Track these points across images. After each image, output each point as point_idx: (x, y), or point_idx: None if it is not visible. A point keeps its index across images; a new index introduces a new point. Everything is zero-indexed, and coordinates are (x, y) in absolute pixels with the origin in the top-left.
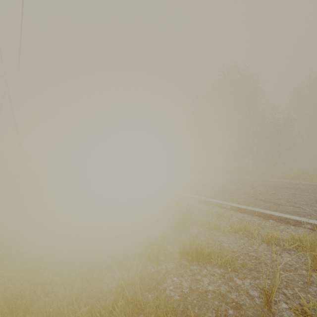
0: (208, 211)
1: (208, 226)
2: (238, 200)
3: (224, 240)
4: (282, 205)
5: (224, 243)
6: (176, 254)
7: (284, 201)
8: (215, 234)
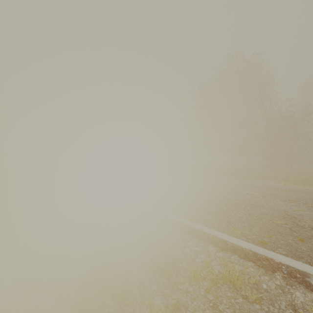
0: None
1: None
2: None
3: None
4: None
5: None
6: None
7: None
8: None
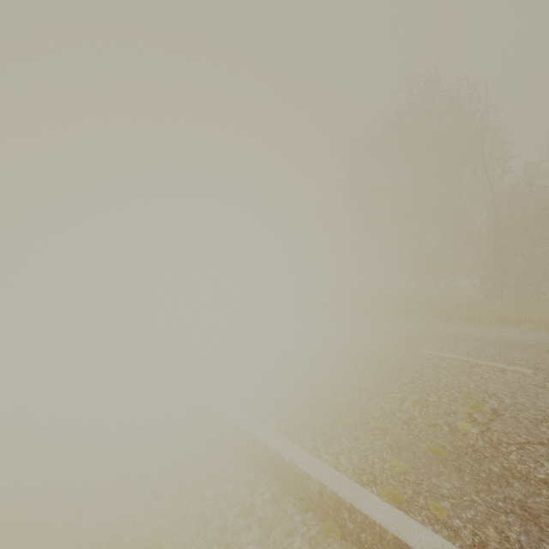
0: None
1: None
2: None
3: None
4: None
5: None
6: None
7: None
8: None
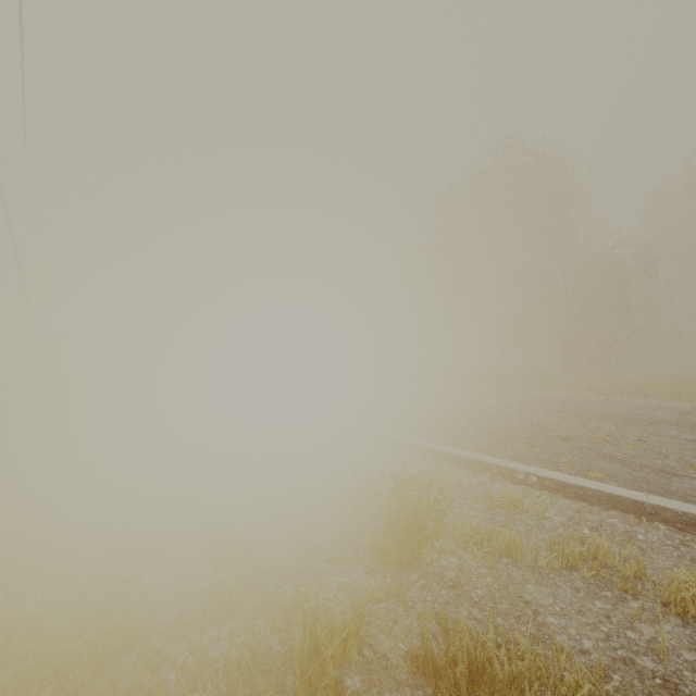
0: (480, 492)
1: (489, 549)
2: (556, 459)
3: (544, 600)
4: (677, 475)
5: (546, 613)
6: (400, 666)
7: (678, 464)
8: (510, 574)
